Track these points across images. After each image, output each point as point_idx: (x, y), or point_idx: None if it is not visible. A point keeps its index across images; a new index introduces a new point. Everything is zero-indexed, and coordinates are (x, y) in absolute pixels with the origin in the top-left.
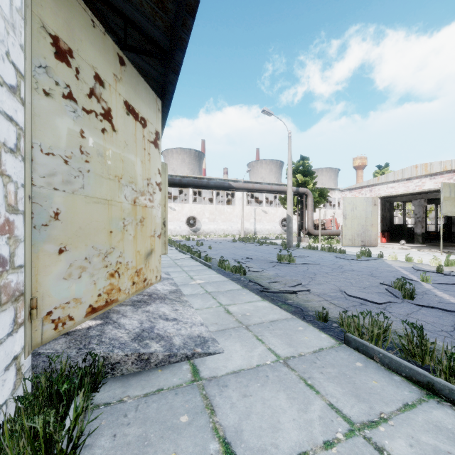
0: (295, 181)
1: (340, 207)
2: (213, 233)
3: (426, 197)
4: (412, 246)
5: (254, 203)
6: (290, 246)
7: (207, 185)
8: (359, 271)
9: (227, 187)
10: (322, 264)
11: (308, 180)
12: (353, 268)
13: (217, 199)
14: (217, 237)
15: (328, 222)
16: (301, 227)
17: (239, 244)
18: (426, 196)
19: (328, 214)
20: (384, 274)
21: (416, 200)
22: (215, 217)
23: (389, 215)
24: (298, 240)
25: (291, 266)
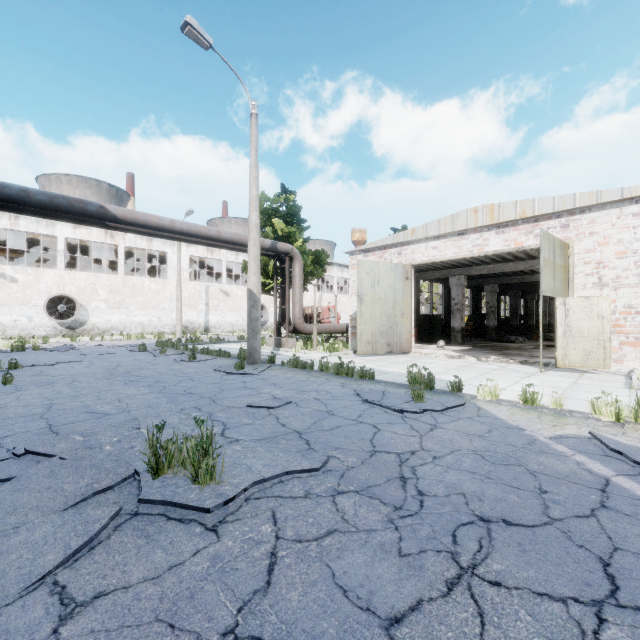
0: (271, 232)
1: (339, 290)
2: (118, 331)
3: (468, 273)
4: (458, 350)
5: (212, 280)
6: (254, 361)
7: (24, 198)
8: (522, 539)
9: (97, 215)
10: (335, 456)
11: (294, 231)
12: (461, 486)
13: (140, 268)
14: (122, 338)
15: (325, 311)
16: (281, 318)
17: (139, 359)
18: (467, 271)
19: (325, 300)
20: (638, 548)
21: (454, 276)
22: (123, 300)
23: (415, 299)
24: (277, 344)
25: (186, 531)
